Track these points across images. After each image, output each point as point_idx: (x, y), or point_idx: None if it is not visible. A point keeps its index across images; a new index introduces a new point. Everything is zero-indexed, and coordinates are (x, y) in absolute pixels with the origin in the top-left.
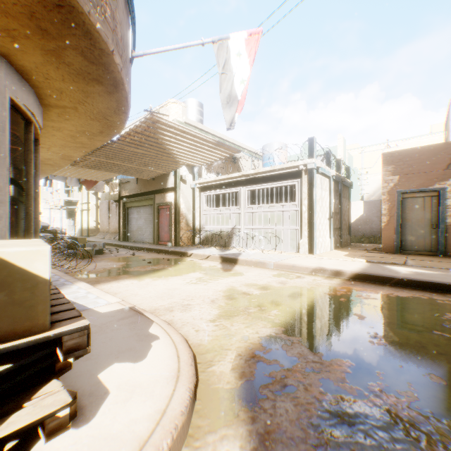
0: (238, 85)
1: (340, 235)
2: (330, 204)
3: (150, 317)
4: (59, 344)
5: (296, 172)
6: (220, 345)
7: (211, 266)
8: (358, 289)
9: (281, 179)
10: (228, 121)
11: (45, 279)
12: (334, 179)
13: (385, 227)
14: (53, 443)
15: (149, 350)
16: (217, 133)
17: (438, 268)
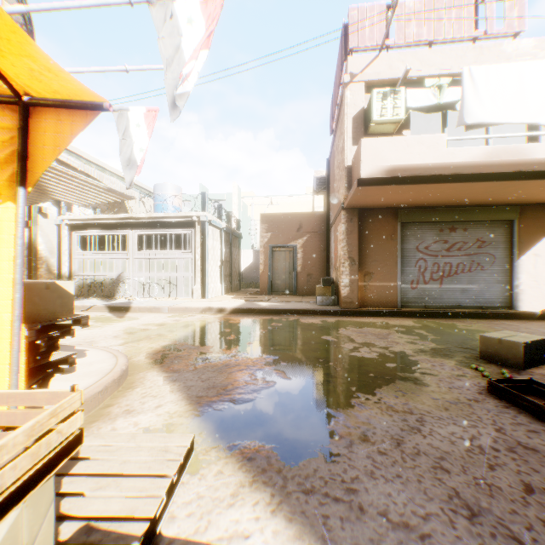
0: (137, 151)
1: (230, 281)
2: (221, 253)
3: (69, 345)
4: (75, 324)
5: (190, 222)
6: (133, 353)
7: (99, 315)
8: (233, 318)
9: (176, 227)
10: (128, 182)
11: (73, 295)
12: (225, 230)
13: (262, 273)
14: (62, 377)
15: (86, 354)
16: (94, 159)
17: (286, 301)
